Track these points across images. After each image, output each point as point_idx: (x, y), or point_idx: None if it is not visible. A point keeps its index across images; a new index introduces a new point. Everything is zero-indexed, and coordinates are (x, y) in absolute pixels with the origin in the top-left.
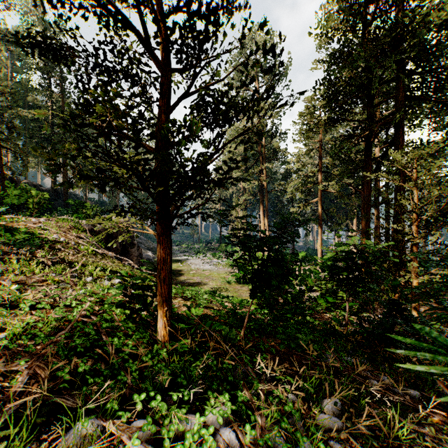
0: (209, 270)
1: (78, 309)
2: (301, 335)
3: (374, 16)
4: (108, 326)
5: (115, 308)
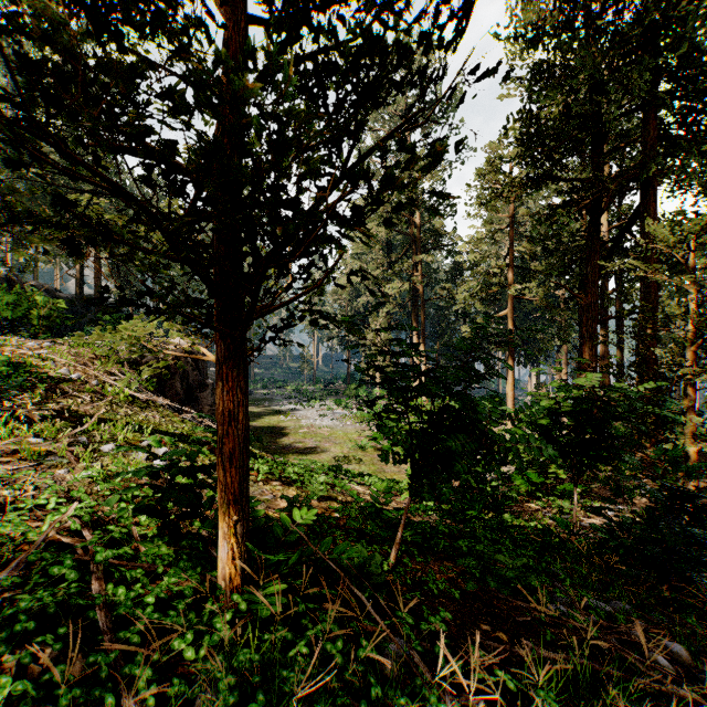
0: (330, 427)
1: (55, 516)
2: (504, 557)
3: (608, 1)
4: (111, 557)
5: (131, 515)
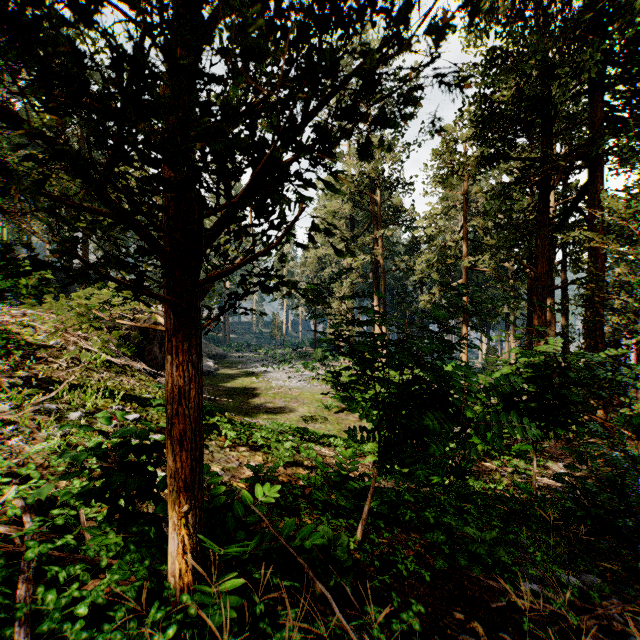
0: (298, 388)
1: None
2: (472, 530)
3: None
4: (47, 551)
5: (75, 500)
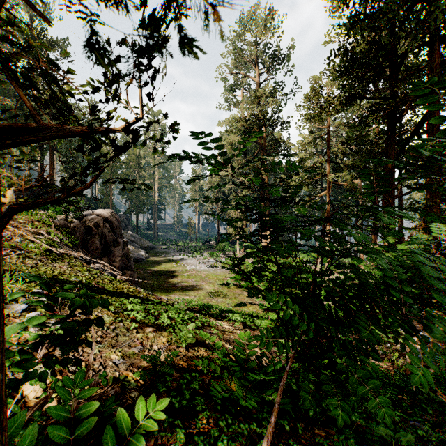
0: (206, 271)
1: None
2: (383, 429)
3: None
4: None
5: None
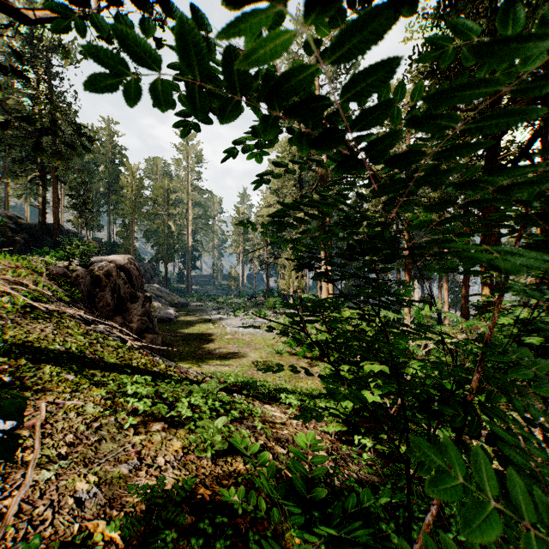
0: (251, 334)
1: None
2: None
3: None
4: None
5: None
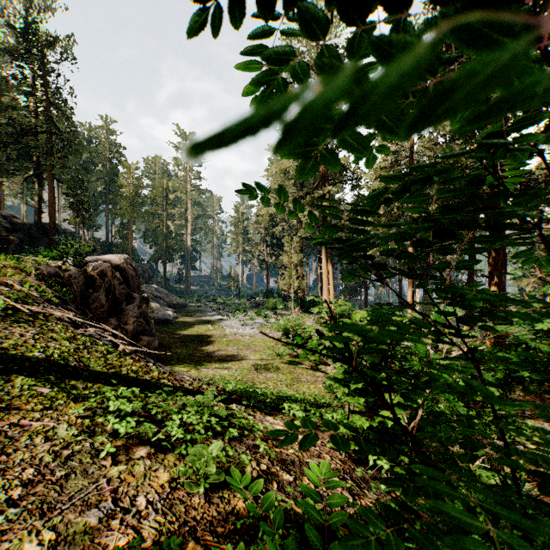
0: (251, 336)
1: None
2: None
3: None
4: None
5: None
